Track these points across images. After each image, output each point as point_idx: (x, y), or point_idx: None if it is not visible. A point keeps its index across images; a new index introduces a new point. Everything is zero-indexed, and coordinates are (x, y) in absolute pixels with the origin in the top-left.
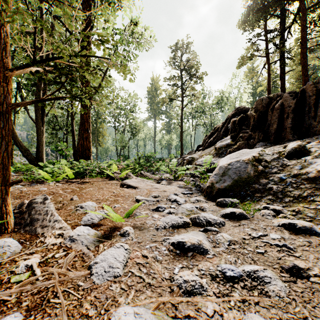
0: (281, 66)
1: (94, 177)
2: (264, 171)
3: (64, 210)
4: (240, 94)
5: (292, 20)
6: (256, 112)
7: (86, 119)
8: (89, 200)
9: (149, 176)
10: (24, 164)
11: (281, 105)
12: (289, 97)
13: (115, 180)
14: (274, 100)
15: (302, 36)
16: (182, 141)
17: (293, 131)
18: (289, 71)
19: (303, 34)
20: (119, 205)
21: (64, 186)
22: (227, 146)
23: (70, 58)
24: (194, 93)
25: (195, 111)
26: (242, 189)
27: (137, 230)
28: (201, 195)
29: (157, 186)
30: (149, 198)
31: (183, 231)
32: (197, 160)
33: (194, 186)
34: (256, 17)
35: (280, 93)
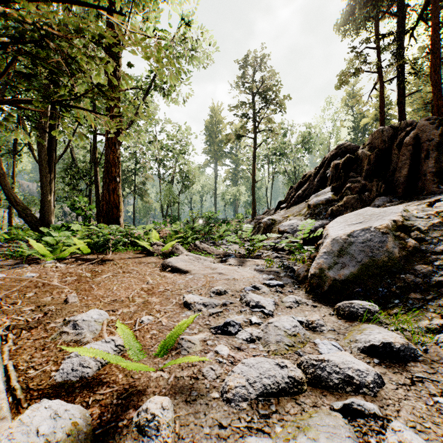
0: (400, 86)
1: (122, 251)
2: (417, 249)
3: (41, 329)
4: (337, 128)
5: (417, 18)
6: (371, 151)
7: (113, 162)
8: (96, 304)
9: (208, 250)
10: (24, 229)
11: (415, 139)
12: (428, 125)
13: (154, 257)
14: (401, 131)
15: (432, 40)
16: (254, 195)
17: (436, 178)
18: (411, 93)
19: (435, 38)
20: (151, 317)
21: (67, 268)
22: (327, 203)
23: (50, 28)
24: (272, 127)
25: (272, 153)
26: (380, 282)
27: (182, 402)
28: (300, 288)
29: (222, 269)
30: (209, 300)
31: (291, 408)
32: (281, 224)
33: (283, 268)
34: (365, 13)
35: (410, 121)
